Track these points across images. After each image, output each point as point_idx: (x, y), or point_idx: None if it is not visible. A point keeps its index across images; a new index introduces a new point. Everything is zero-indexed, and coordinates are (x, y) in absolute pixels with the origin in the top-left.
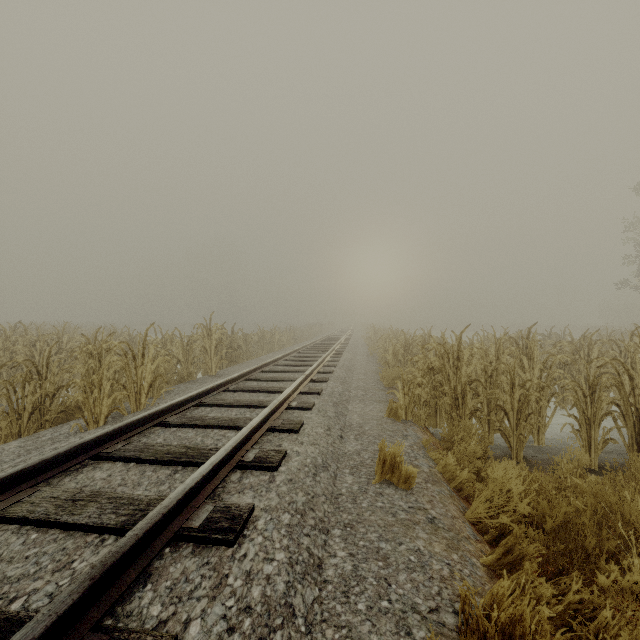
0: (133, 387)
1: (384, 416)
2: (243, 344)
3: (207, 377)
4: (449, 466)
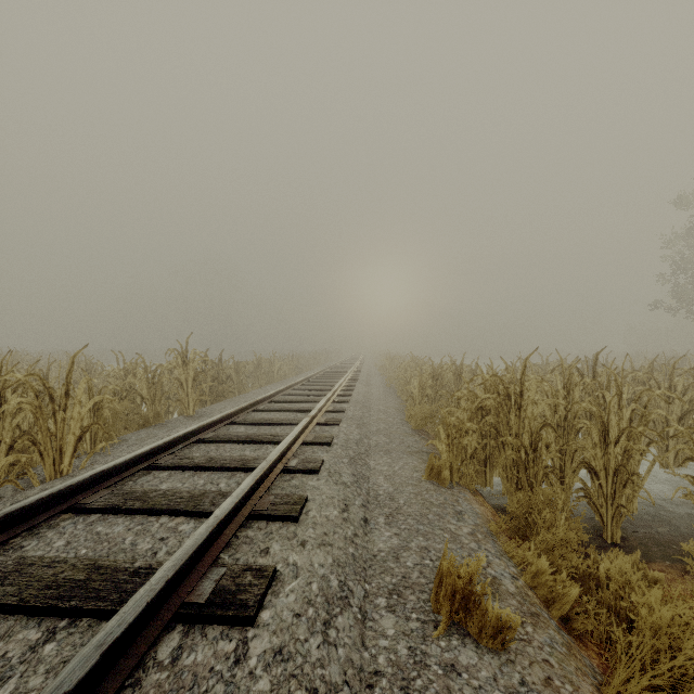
0: (49, 442)
1: (422, 478)
2: (234, 375)
3: (181, 419)
4: (543, 575)
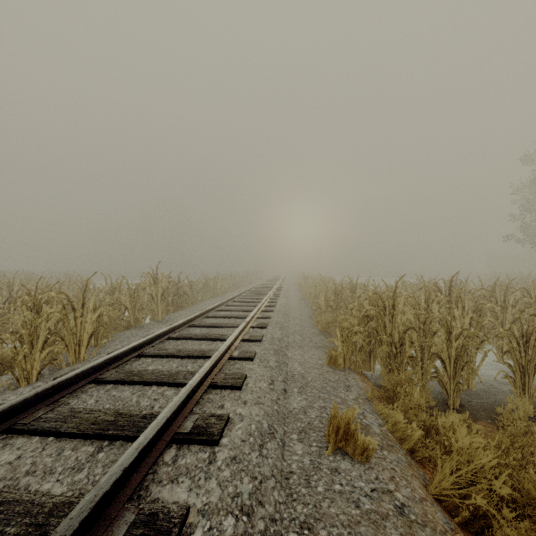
0: (72, 338)
1: (324, 364)
2: (189, 290)
3: (153, 323)
4: (399, 424)
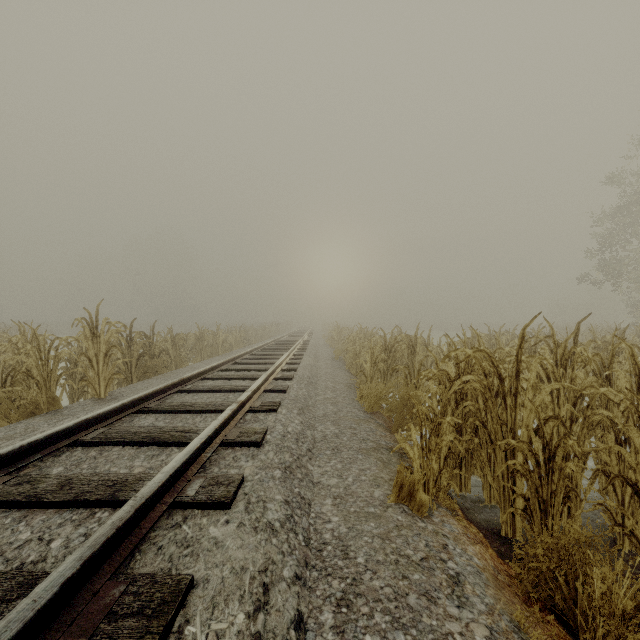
0: None
1: (387, 501)
2: (171, 347)
3: (87, 402)
4: None
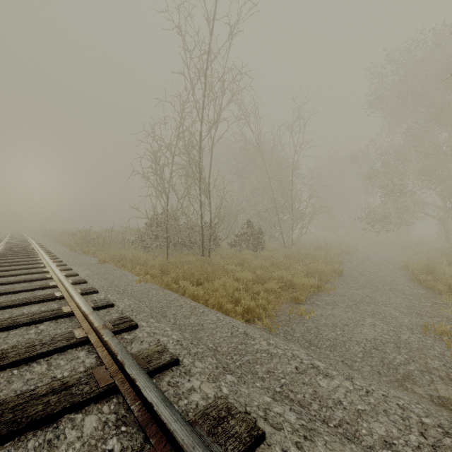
0: None
1: (68, 248)
2: None
3: None
4: None
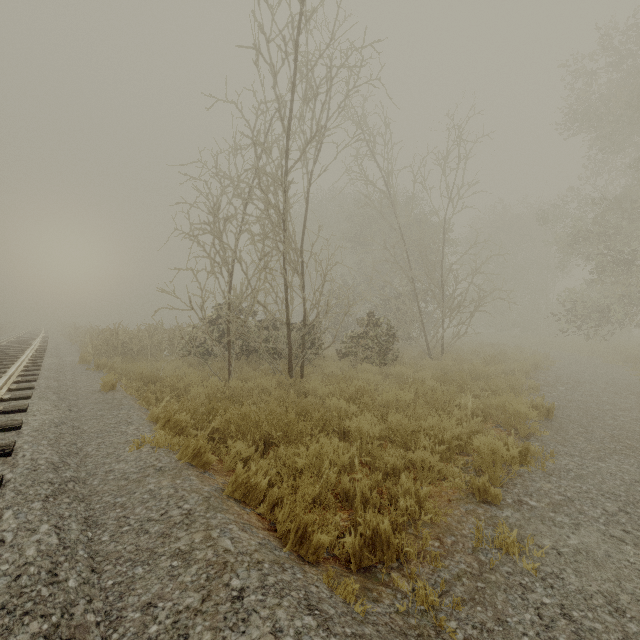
0: None
1: None
2: None
3: None
4: None
